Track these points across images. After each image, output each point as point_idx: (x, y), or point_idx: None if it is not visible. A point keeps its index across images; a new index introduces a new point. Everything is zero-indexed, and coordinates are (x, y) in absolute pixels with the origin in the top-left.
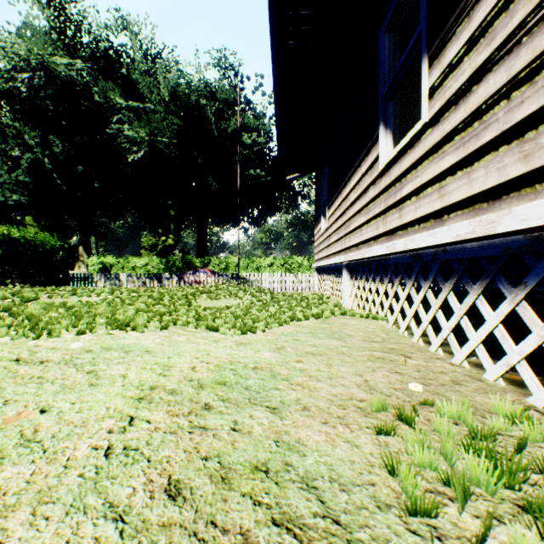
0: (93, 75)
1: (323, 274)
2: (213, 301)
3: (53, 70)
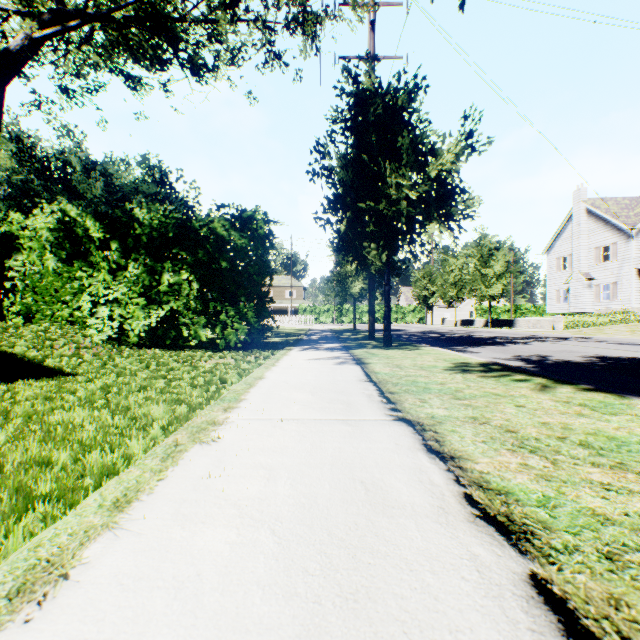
0: (44, 184)
1: None
2: None
3: (15, 182)
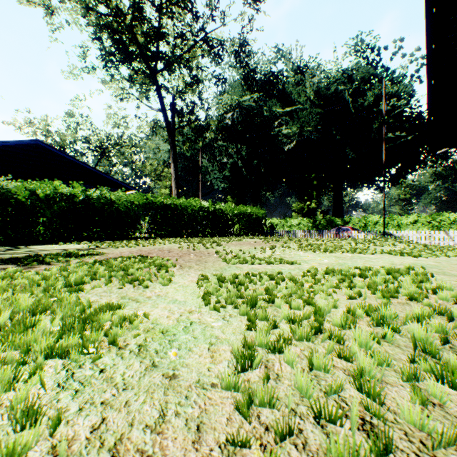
0: (263, 99)
1: None
2: (379, 247)
3: (242, 105)
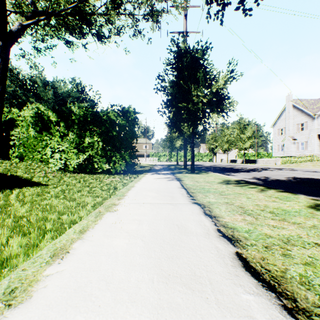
0: (23, 92)
1: None
2: None
3: (9, 91)
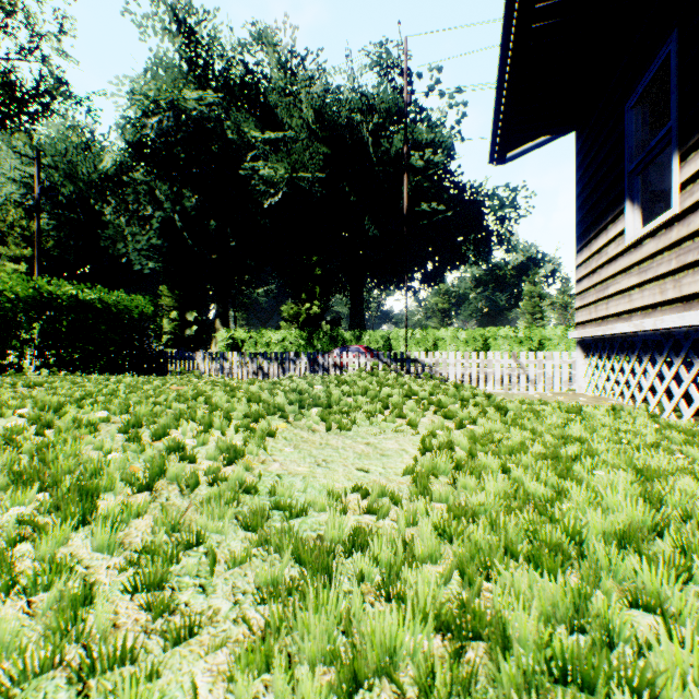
0: (225, 106)
1: (623, 356)
2: (331, 435)
3: (183, 108)
